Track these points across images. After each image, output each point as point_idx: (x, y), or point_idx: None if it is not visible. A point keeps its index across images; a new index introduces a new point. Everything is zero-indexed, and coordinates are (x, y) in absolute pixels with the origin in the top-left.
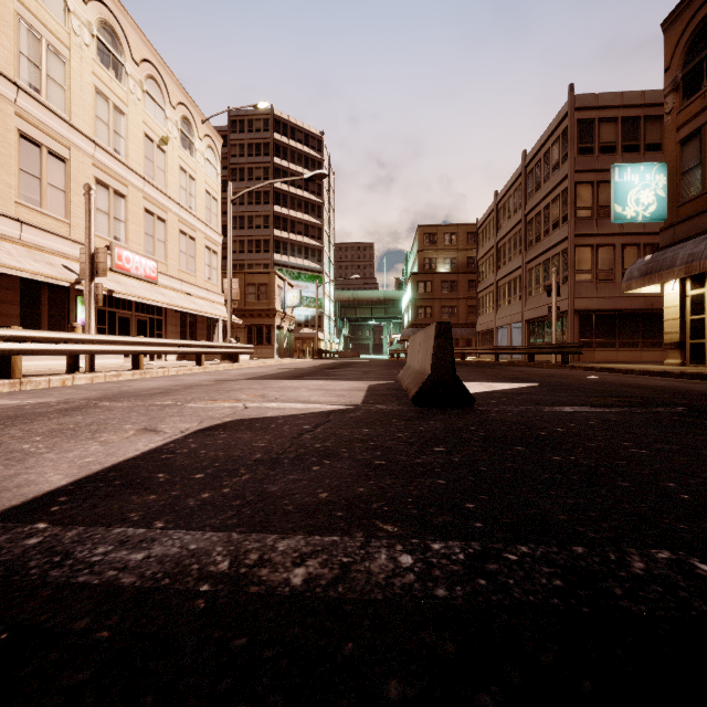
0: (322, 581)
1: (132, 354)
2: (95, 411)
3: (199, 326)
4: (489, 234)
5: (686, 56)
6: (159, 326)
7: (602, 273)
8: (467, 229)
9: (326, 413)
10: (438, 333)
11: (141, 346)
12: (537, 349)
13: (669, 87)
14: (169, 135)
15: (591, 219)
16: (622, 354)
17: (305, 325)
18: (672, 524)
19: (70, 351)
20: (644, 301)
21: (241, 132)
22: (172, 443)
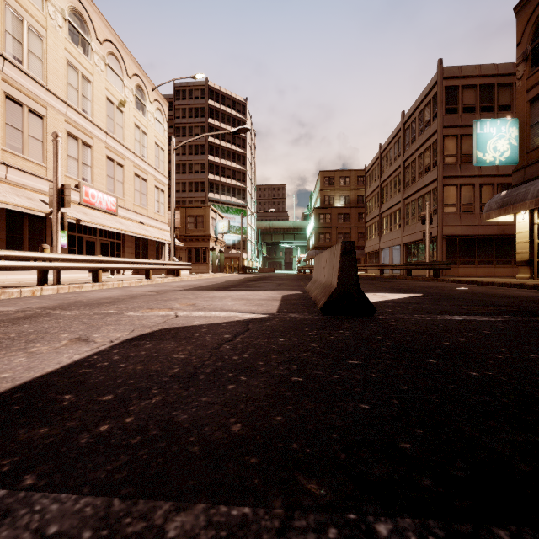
0: None
1: (91, 269)
2: (43, 319)
3: (150, 248)
4: (375, 177)
5: (534, 33)
6: (118, 248)
7: (464, 206)
8: (358, 173)
9: (246, 322)
10: (343, 251)
11: (100, 263)
12: (414, 266)
13: (520, 58)
14: (126, 99)
15: (456, 164)
16: (480, 269)
17: (232, 247)
18: None
19: (39, 267)
20: (497, 228)
21: (183, 99)
22: (97, 354)
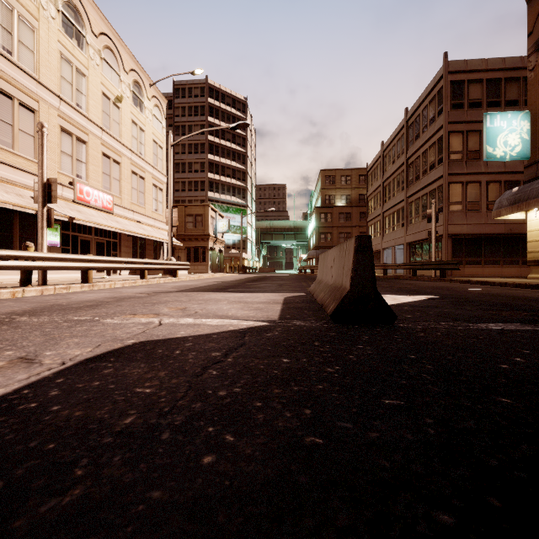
0: None
1: (80, 269)
2: None
3: (147, 247)
4: (377, 176)
5: None
6: (115, 247)
7: (470, 204)
8: (359, 172)
9: (241, 332)
10: (357, 247)
11: (90, 263)
12: (419, 266)
13: (533, 48)
14: (123, 94)
15: (462, 161)
16: (487, 269)
17: (233, 247)
18: None
19: (20, 267)
20: (505, 227)
21: (183, 97)
22: (30, 387)
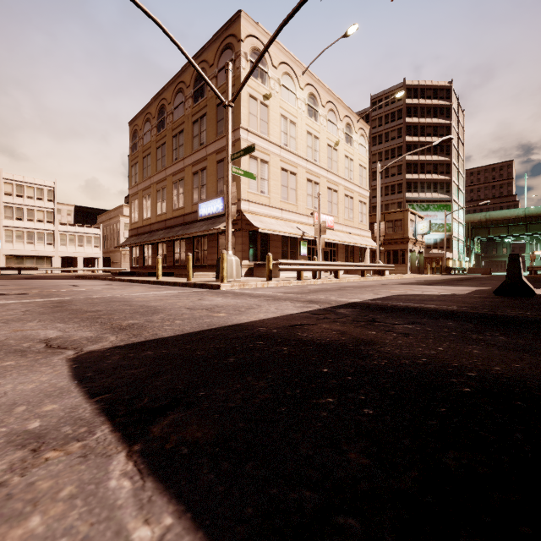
0: (437, 307)
1: (335, 270)
2: (349, 290)
3: (355, 253)
4: None
5: None
6: (334, 254)
7: None
8: None
9: (444, 295)
10: (509, 259)
11: (339, 266)
12: None
13: None
14: (339, 139)
15: None
16: None
17: (433, 247)
18: (539, 312)
19: (316, 269)
20: None
21: (379, 108)
22: (388, 296)
